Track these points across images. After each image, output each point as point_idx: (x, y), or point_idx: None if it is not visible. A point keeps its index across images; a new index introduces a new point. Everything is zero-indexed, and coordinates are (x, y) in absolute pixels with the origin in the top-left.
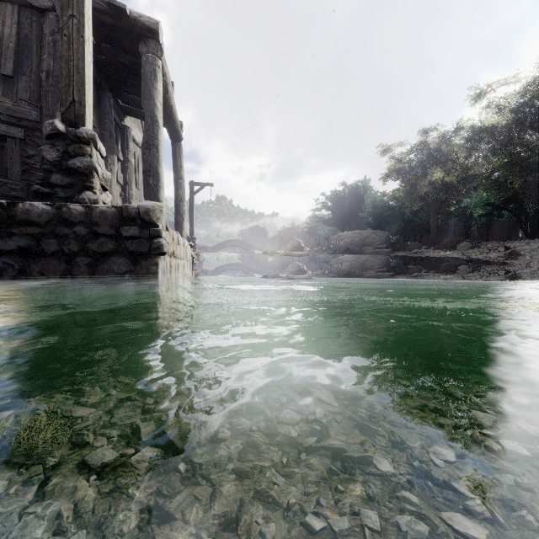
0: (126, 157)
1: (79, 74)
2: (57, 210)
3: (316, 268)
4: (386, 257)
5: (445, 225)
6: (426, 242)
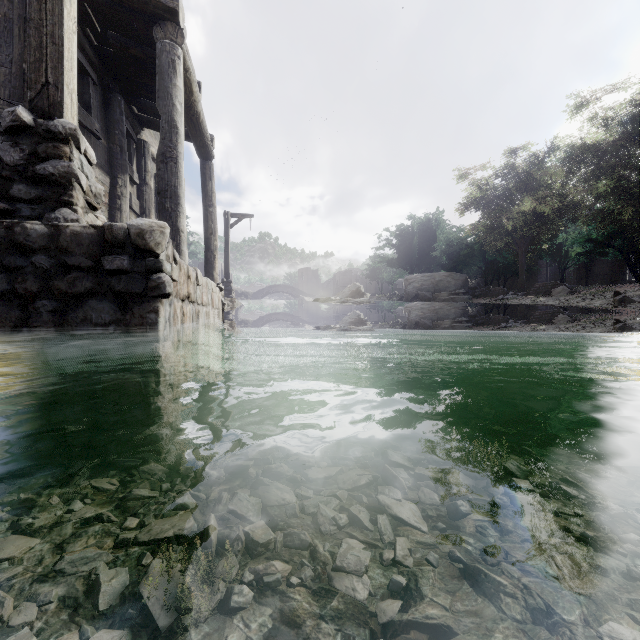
0: (143, 180)
1: (55, 45)
2: (7, 231)
3: (379, 318)
4: (465, 305)
5: (534, 266)
6: (511, 287)
